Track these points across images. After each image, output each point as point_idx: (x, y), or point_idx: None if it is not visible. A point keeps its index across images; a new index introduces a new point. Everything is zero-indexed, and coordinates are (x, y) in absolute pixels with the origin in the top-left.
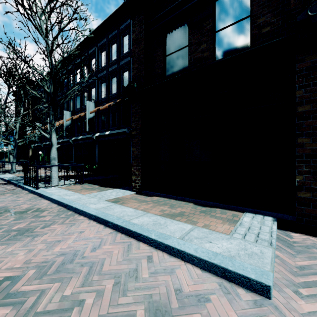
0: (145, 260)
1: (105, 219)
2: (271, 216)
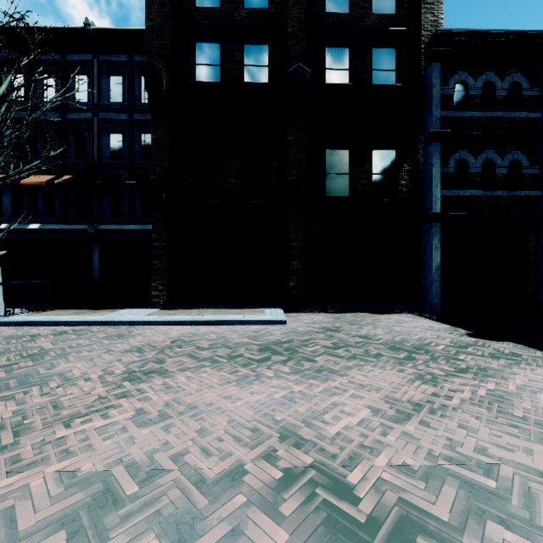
0: (233, 328)
1: (180, 320)
2: (279, 308)
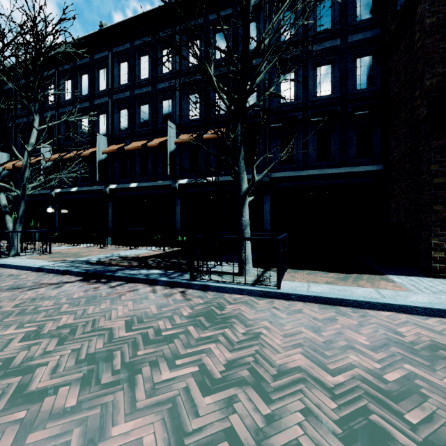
0: None
1: None
2: None
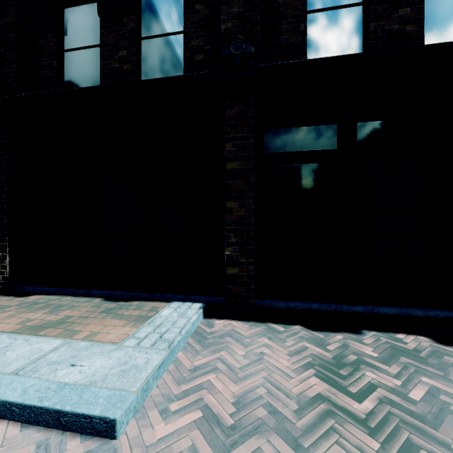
0: None
1: None
2: (202, 301)
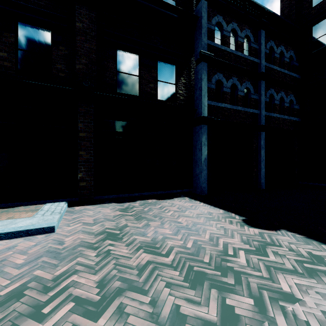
0: None
1: None
2: (65, 201)
